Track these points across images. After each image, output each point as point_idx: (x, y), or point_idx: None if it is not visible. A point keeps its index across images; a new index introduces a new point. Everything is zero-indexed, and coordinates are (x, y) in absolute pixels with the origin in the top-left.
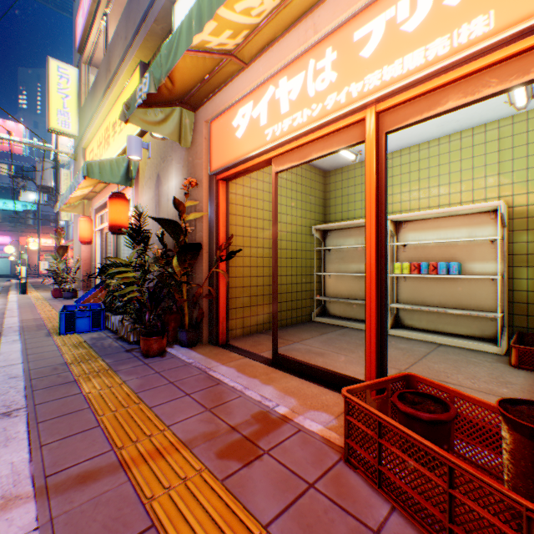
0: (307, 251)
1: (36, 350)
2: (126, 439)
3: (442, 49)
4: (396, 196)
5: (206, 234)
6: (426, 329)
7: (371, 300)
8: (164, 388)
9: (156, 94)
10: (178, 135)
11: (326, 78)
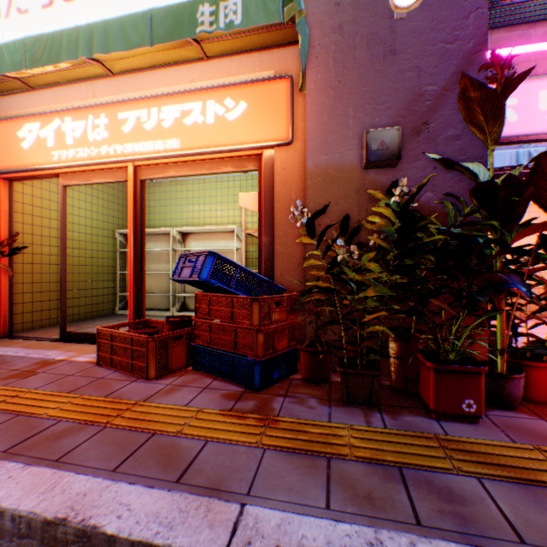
0: (111, 252)
1: None
2: None
3: (162, 147)
4: (186, 214)
5: None
6: None
7: (132, 281)
8: None
9: None
10: None
11: (102, 133)
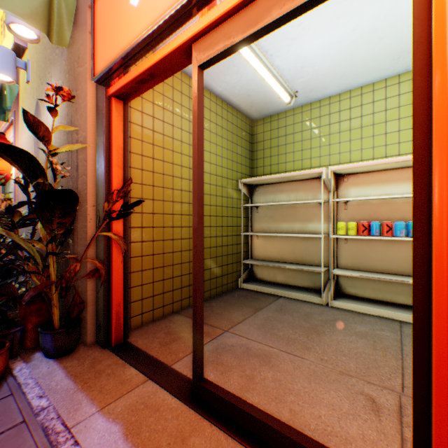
0: (233, 208)
1: None
2: None
3: None
4: (335, 146)
5: (92, 178)
6: (372, 298)
7: None
8: None
9: None
10: (44, 22)
11: None
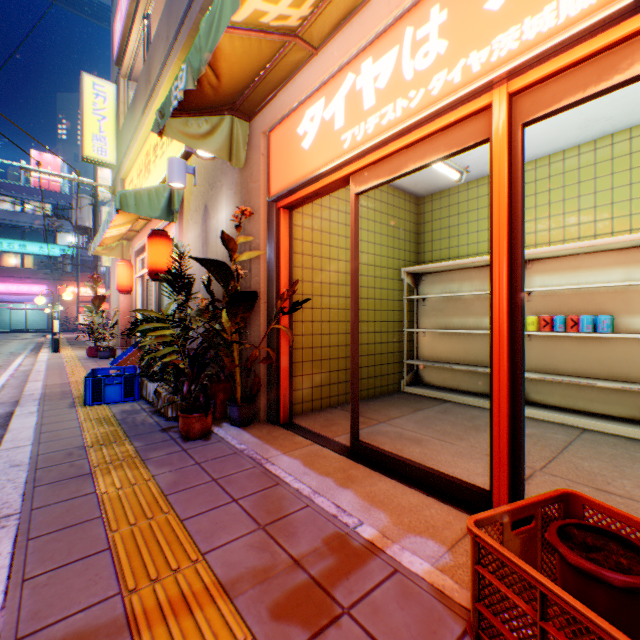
0: (394, 301)
1: (52, 426)
2: (141, 574)
3: None
4: None
5: (264, 279)
6: (561, 406)
7: (501, 374)
8: (204, 488)
9: (197, 95)
10: (227, 152)
11: (431, 51)
